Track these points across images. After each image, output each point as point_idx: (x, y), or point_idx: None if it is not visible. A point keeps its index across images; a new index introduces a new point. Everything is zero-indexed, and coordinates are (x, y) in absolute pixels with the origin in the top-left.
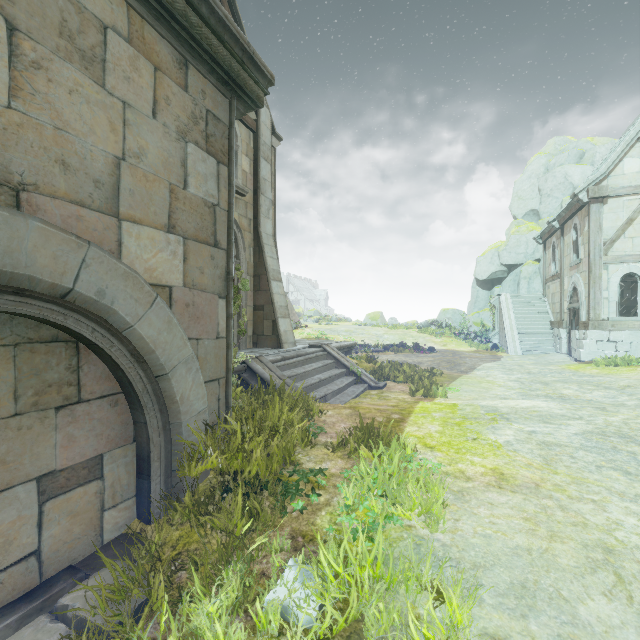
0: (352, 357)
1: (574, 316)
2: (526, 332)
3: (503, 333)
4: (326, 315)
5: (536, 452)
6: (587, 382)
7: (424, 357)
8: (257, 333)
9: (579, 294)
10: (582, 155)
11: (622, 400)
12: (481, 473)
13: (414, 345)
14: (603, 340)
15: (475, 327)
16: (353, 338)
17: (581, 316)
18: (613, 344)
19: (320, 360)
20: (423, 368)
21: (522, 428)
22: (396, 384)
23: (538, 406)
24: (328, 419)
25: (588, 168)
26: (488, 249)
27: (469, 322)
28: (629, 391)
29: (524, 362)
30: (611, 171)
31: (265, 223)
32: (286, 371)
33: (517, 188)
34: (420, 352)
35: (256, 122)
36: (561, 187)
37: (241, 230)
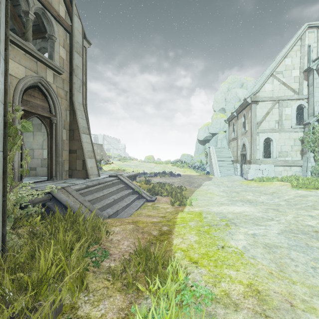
0: (137, 181)
1: (243, 157)
2: (222, 165)
3: (211, 166)
4: (124, 157)
5: (267, 257)
6: (255, 191)
7: (175, 179)
8: (72, 168)
9: (246, 147)
10: (242, 84)
11: (277, 201)
12: (243, 294)
13: (170, 172)
14: (257, 169)
15: (198, 163)
16: (138, 169)
17: (247, 157)
18: (261, 171)
19: (115, 185)
20: (175, 185)
21: (247, 231)
22: (162, 197)
23: (246, 211)
24: (114, 237)
25: (245, 91)
26: (203, 125)
27: (195, 160)
28: (276, 195)
29: (223, 180)
30: (260, 89)
31: (78, 95)
32: (88, 196)
33: (215, 97)
34: (173, 176)
35: (71, 26)
36: (234, 98)
37: (58, 97)
